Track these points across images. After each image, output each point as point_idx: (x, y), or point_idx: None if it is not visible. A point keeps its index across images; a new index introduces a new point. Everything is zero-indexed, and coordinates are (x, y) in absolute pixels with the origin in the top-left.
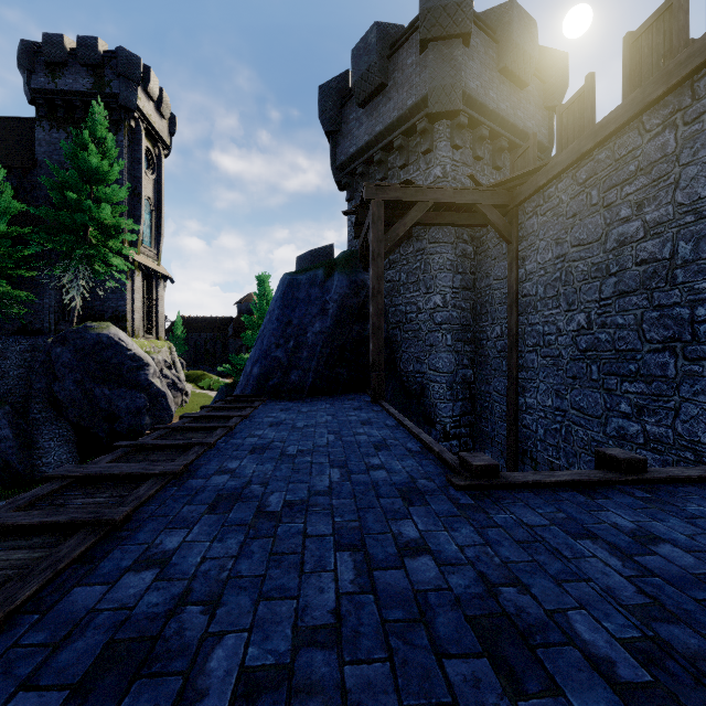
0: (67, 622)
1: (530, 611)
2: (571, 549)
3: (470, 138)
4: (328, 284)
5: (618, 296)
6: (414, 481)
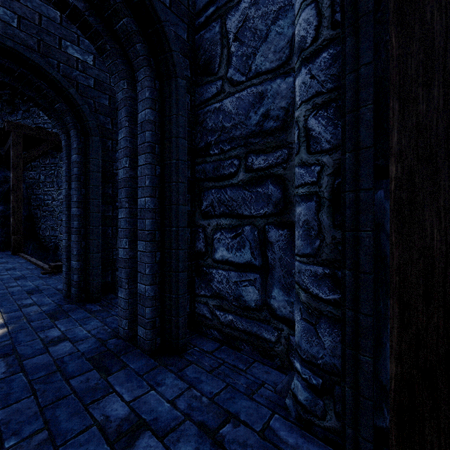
0: None
1: (47, 288)
2: None
3: None
4: None
5: None
6: (24, 275)
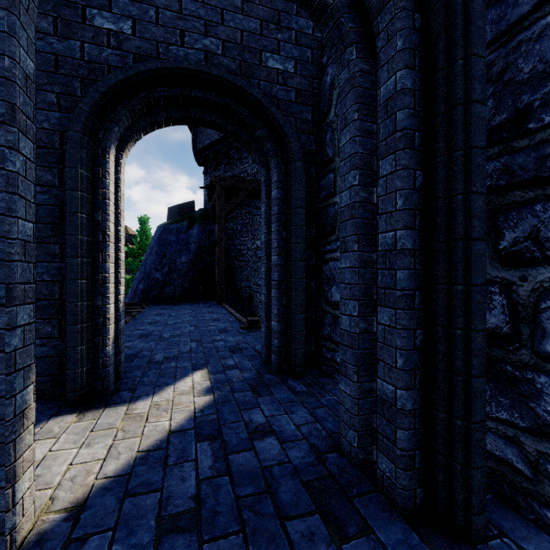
0: None
1: (246, 346)
2: None
3: None
4: (190, 232)
5: None
6: (226, 328)
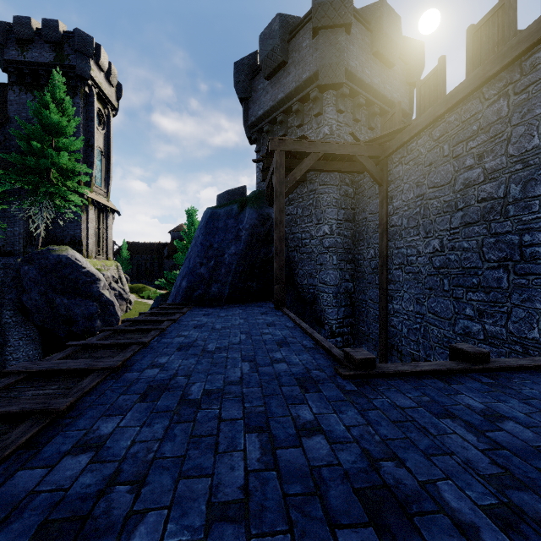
0: (8, 504)
1: (406, 483)
2: (436, 427)
3: (351, 105)
4: (241, 216)
5: (464, 226)
6: (309, 372)
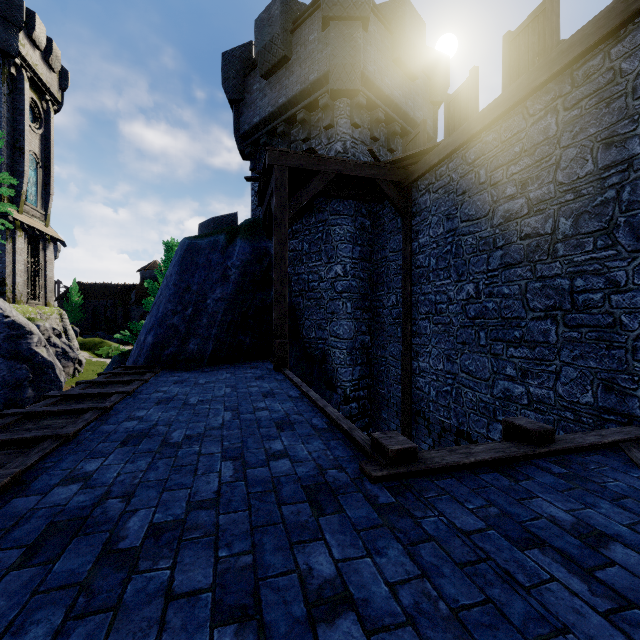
0: None
1: None
2: (524, 570)
3: (368, 119)
4: (229, 249)
5: (504, 267)
6: (323, 473)
